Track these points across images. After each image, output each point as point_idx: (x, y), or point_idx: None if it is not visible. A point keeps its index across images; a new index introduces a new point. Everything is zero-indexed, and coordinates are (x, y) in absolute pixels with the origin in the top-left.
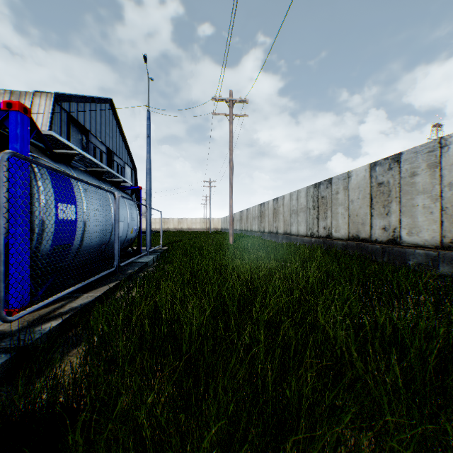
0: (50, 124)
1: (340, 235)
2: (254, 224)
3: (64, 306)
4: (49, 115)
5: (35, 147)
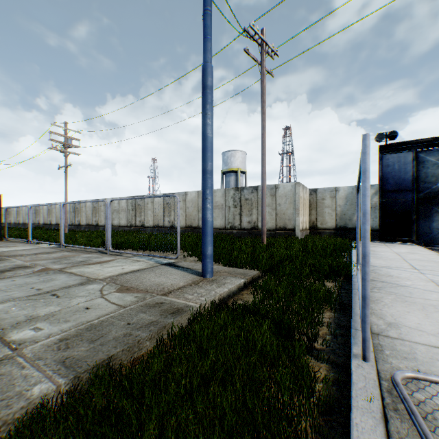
0: None
1: (42, 223)
2: (4, 219)
3: None
4: None
5: None
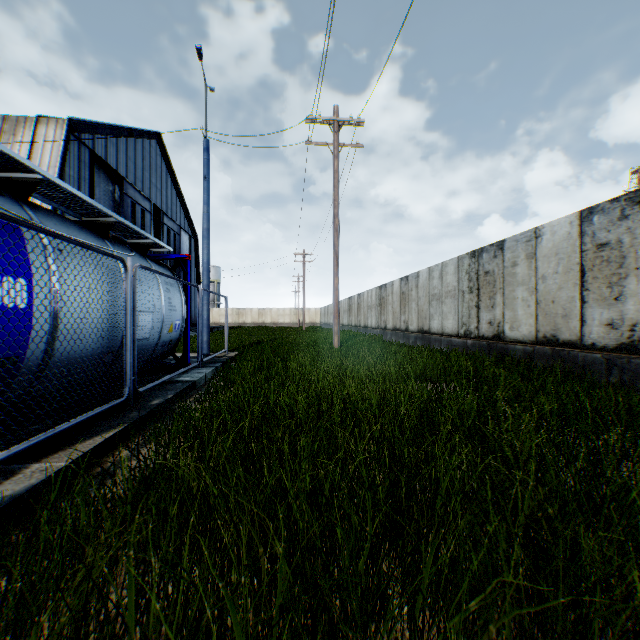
0: (61, 166)
1: (520, 335)
2: (370, 317)
3: None
4: (59, 151)
5: None
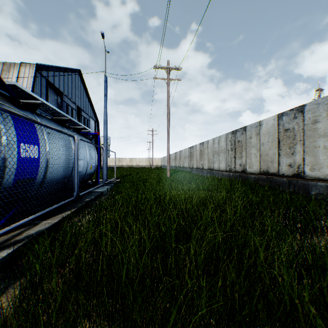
0: (32, 87)
1: (253, 170)
2: (185, 162)
3: (21, 233)
4: (31, 80)
5: (1, 96)
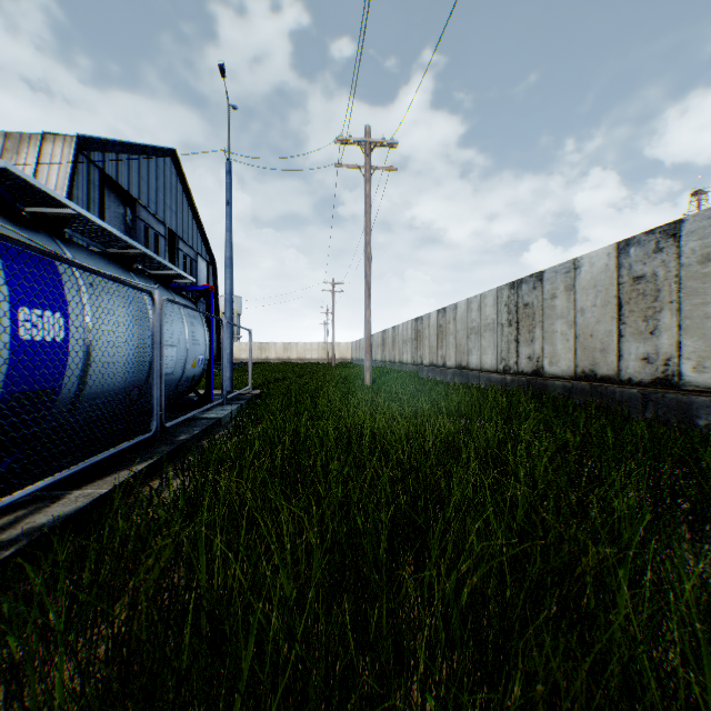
0: (69, 187)
1: (559, 370)
2: (405, 352)
3: (16, 524)
4: (67, 171)
5: None
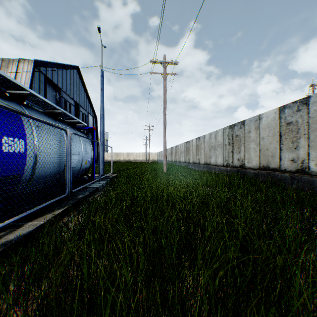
0: (31, 83)
1: (252, 165)
2: (181, 157)
3: None
4: (30, 76)
5: None
